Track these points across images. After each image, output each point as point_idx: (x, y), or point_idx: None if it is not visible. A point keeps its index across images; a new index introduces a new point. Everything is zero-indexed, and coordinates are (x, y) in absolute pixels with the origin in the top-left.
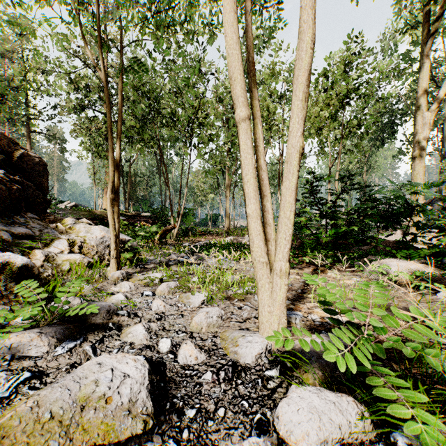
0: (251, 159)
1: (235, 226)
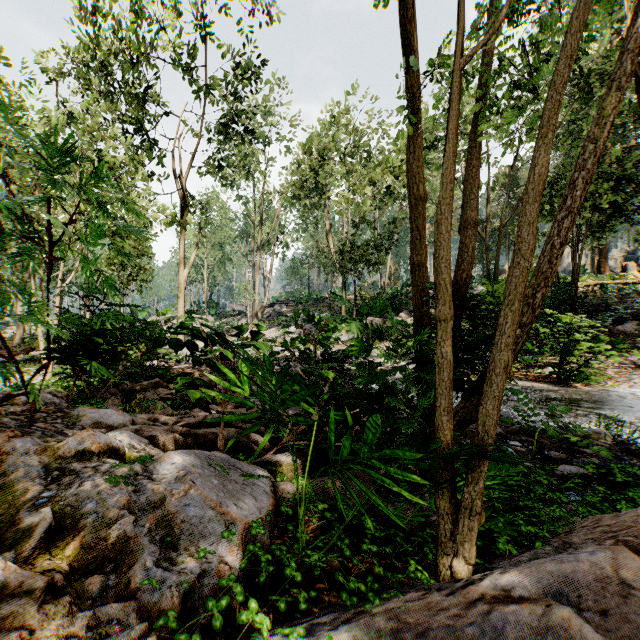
0: (42, 335)
1: (34, 334)
